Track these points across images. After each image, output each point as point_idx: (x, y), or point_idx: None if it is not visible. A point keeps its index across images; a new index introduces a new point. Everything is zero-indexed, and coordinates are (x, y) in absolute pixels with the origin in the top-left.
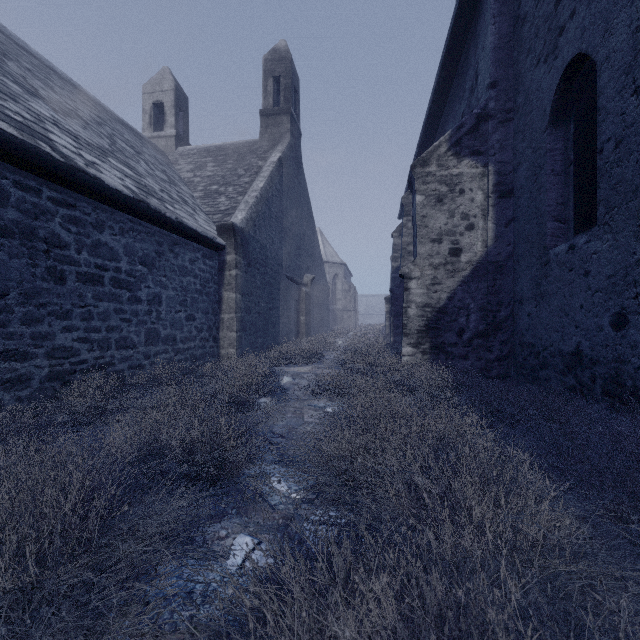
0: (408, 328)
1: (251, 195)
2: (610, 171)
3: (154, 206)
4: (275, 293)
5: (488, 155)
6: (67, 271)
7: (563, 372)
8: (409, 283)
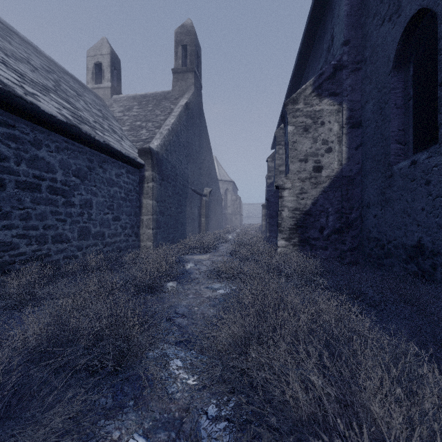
0: (282, 226)
1: (165, 128)
2: None
3: (85, 130)
4: (183, 201)
5: (342, 96)
6: (7, 179)
7: (406, 261)
8: (283, 192)
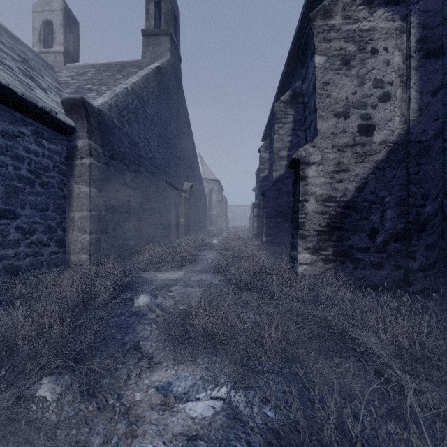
0: (305, 228)
1: (120, 86)
2: None
3: None
4: (151, 194)
5: (409, 3)
6: None
7: None
8: (306, 170)
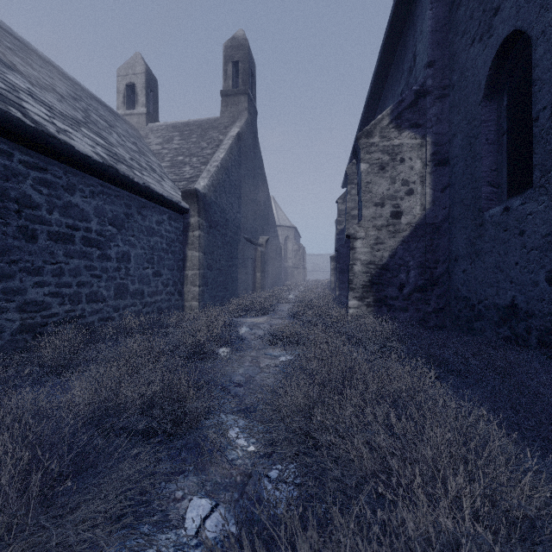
0: (354, 283)
1: (213, 165)
2: (546, 137)
3: (123, 171)
4: (234, 252)
5: (426, 127)
6: (38, 230)
7: (498, 324)
8: (355, 243)
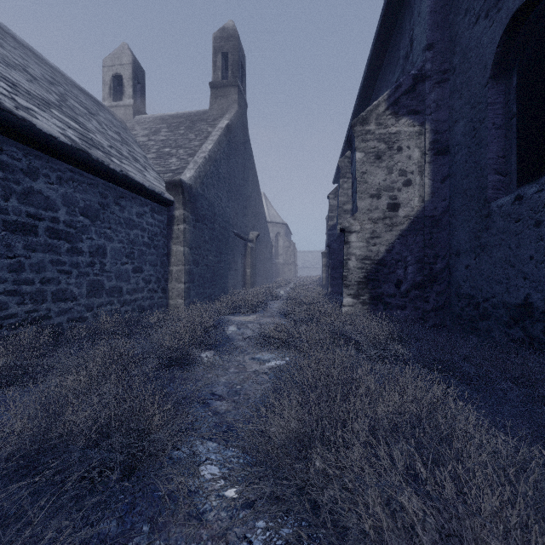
0: (348, 280)
1: (200, 156)
2: None
3: (96, 156)
4: (223, 247)
5: (425, 114)
6: None
7: (508, 324)
8: (349, 236)
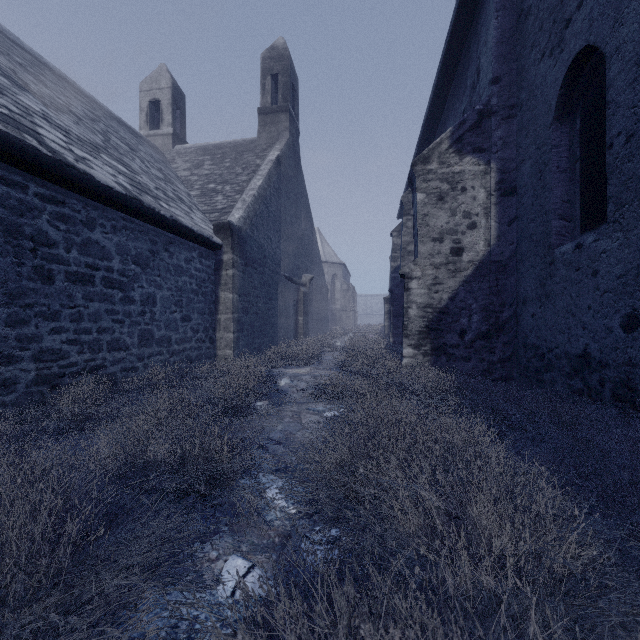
0: (409, 329)
1: (249, 193)
2: (620, 167)
3: (148, 203)
4: (273, 293)
5: (490, 152)
6: (55, 270)
7: (569, 375)
8: (410, 283)
